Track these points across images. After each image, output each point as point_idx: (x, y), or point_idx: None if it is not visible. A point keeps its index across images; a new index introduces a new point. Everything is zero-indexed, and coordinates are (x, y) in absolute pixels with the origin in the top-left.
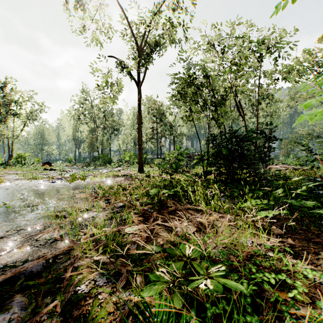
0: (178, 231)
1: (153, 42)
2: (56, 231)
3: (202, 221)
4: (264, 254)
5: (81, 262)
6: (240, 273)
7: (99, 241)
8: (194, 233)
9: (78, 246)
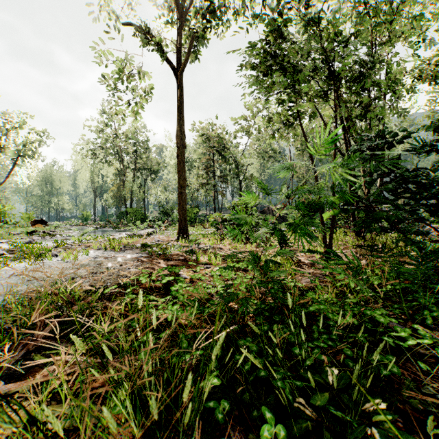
0: None
1: (206, 8)
2: None
3: None
4: None
5: None
6: None
7: None
8: None
9: None
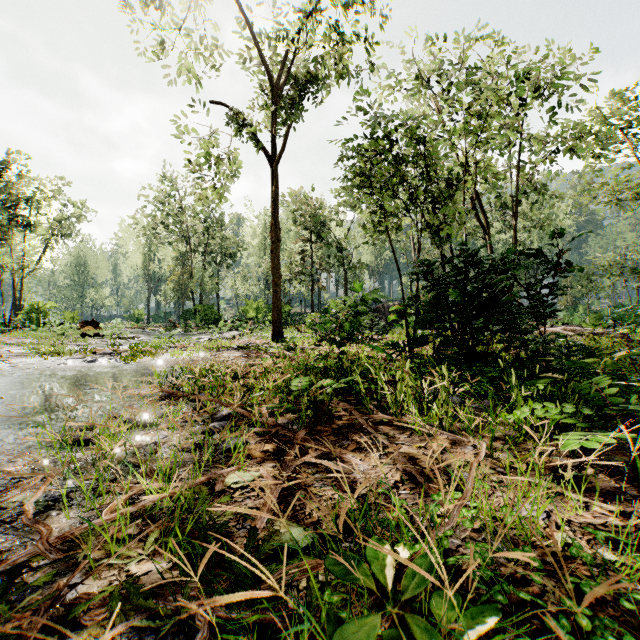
0: (357, 481)
1: (303, 75)
2: (43, 488)
3: (414, 455)
4: (603, 563)
5: (89, 585)
6: (536, 620)
7: (155, 513)
8: (397, 488)
9: (95, 529)
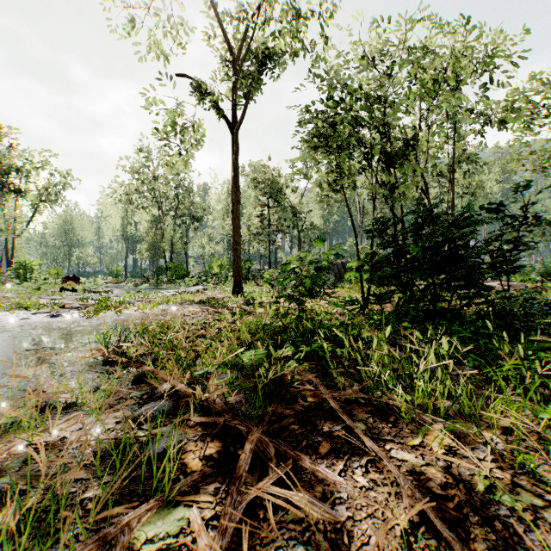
0: (342, 529)
1: (261, 52)
2: None
3: (415, 466)
4: None
5: None
6: None
7: None
8: (410, 549)
9: None
